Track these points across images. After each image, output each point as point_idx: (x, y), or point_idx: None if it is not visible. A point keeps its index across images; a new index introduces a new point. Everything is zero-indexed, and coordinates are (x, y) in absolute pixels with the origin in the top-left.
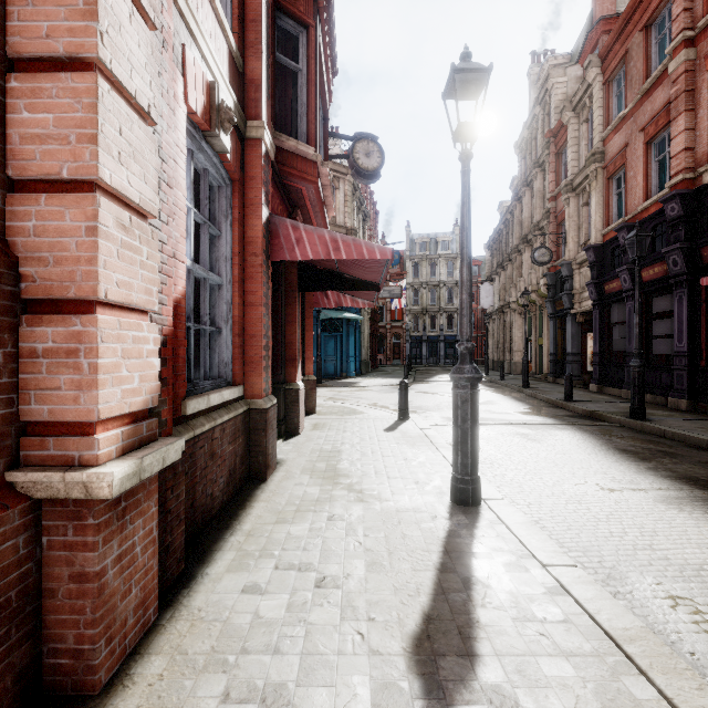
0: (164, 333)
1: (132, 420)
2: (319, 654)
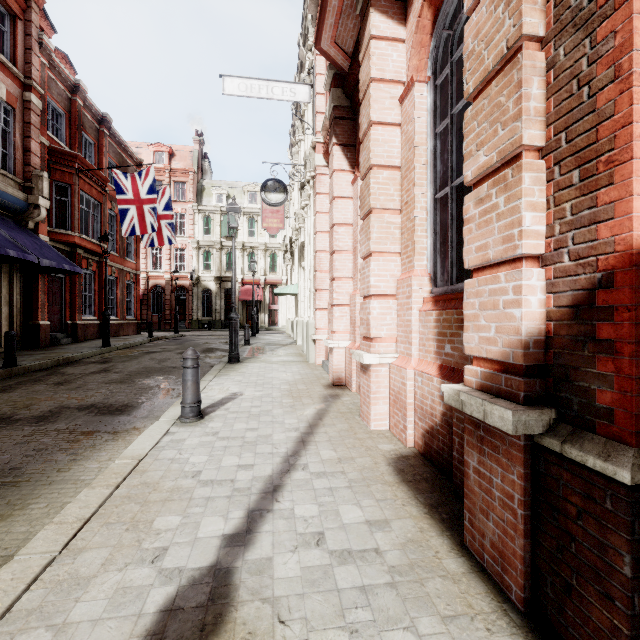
0: (603, 267)
1: (502, 369)
2: (322, 591)
